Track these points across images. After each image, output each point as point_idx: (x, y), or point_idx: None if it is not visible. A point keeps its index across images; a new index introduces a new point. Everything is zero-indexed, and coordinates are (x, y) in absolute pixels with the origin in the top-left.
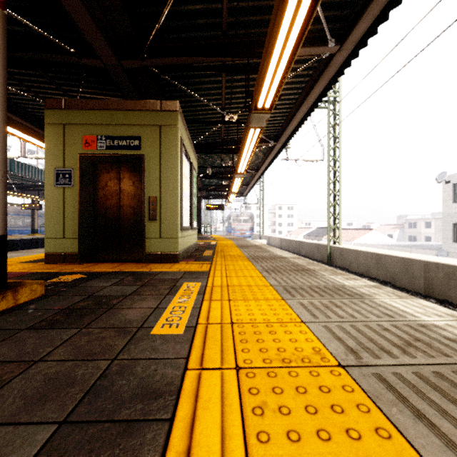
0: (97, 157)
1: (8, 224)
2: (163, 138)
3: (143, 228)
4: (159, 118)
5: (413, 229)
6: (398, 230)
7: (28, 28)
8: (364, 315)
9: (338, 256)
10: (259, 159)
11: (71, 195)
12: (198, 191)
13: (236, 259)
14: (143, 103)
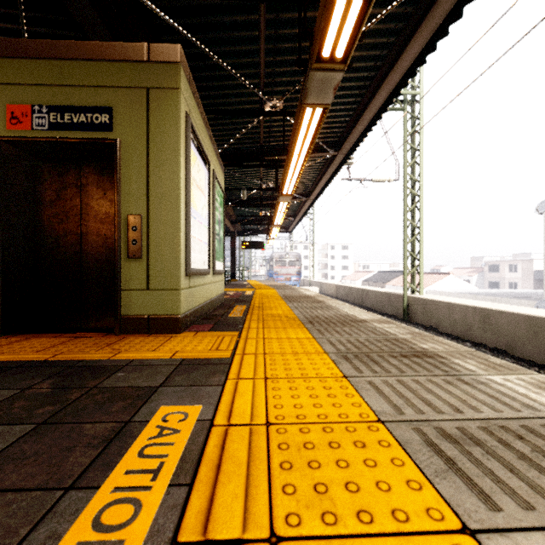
0: (34, 144)
1: None
2: (154, 111)
3: (116, 271)
4: (146, 75)
5: (494, 273)
6: (477, 275)
7: None
8: None
9: (420, 310)
10: (311, 180)
11: None
12: (230, 224)
13: (283, 324)
14: (117, 48)
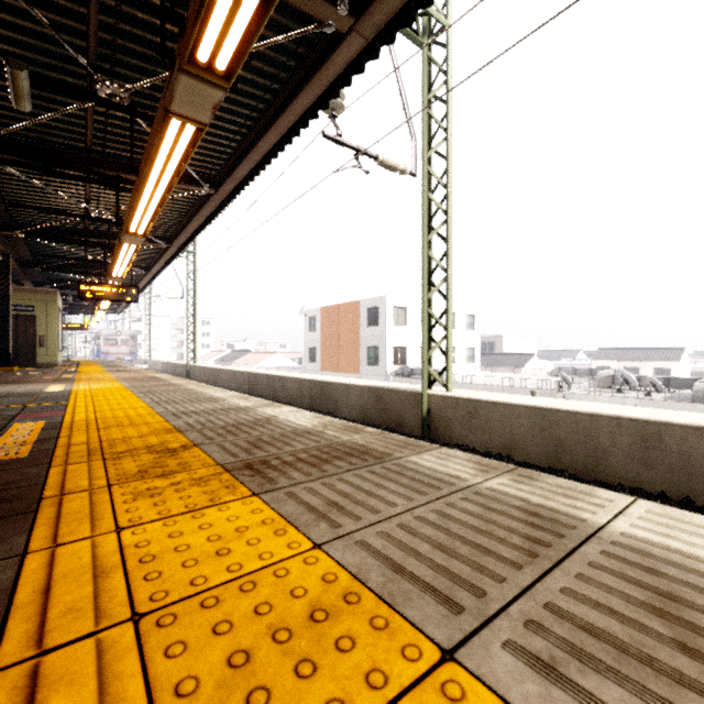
0: None
1: None
2: (49, 308)
3: (36, 351)
4: (46, 298)
5: None
6: None
7: None
8: (121, 369)
9: (193, 372)
10: None
11: None
12: None
13: (93, 367)
14: (36, 290)
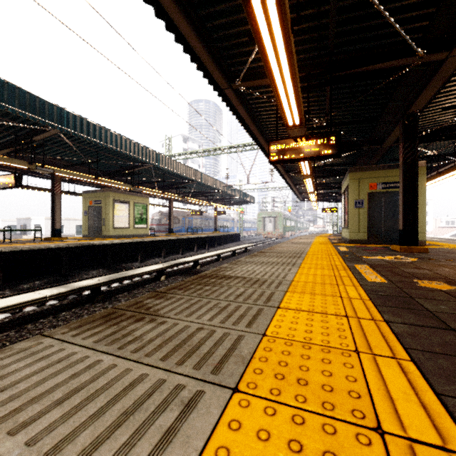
0: (376, 193)
1: (197, 225)
2: None
3: None
4: None
5: None
6: None
7: (342, 137)
8: None
9: None
10: None
11: (362, 212)
12: None
13: None
14: None
